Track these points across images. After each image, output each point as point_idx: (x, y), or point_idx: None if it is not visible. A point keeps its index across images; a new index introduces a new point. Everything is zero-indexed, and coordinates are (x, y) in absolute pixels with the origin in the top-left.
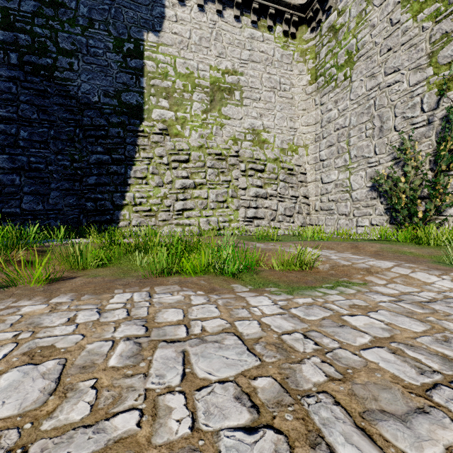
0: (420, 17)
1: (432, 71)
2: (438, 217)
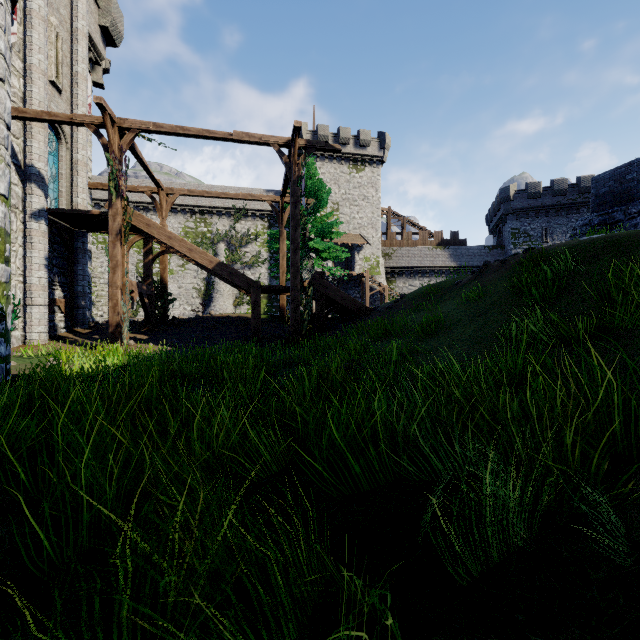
0: (134, 249)
1: (138, 268)
2: (139, 310)
